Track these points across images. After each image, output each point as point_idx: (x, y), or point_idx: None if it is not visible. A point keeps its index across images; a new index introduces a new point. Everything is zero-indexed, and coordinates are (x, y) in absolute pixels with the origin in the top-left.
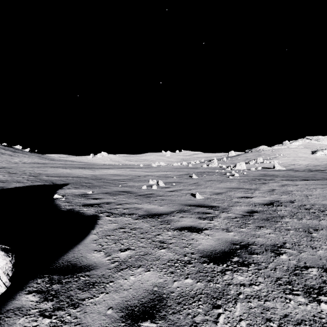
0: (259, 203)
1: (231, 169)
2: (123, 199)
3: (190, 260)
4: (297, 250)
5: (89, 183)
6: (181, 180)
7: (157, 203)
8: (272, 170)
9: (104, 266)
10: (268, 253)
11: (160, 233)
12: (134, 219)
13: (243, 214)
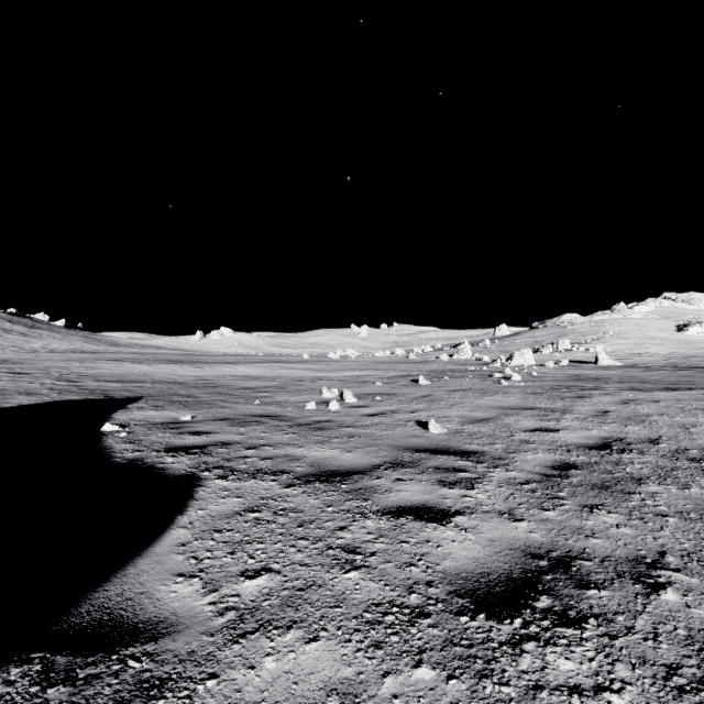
0: (578, 443)
1: (502, 365)
2: (262, 434)
3: (425, 604)
4: (699, 574)
5: (187, 395)
6: (393, 390)
7: (340, 445)
8: (593, 367)
9: (197, 624)
10: (626, 585)
11: (347, 523)
12: (284, 487)
13: (545, 473)
